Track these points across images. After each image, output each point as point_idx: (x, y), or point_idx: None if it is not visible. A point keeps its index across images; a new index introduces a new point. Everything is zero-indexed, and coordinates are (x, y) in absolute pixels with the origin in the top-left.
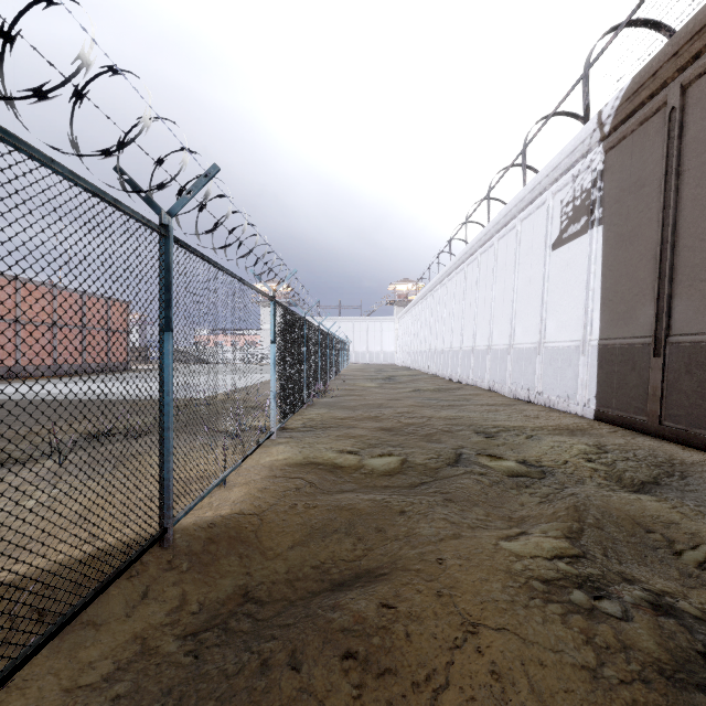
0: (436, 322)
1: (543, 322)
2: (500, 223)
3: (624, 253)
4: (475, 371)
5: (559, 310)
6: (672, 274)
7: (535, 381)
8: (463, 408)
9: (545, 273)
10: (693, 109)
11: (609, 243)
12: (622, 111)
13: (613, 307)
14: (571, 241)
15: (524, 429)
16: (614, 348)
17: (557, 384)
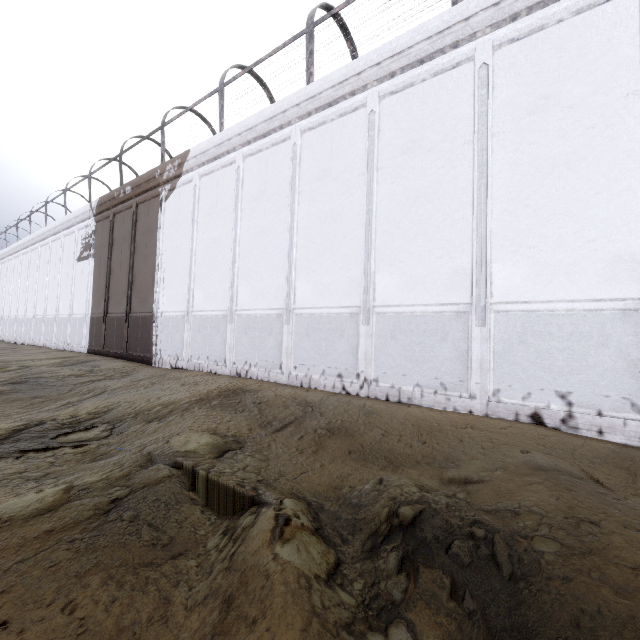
0: (3, 292)
1: (72, 303)
2: (52, 231)
3: (100, 274)
4: (36, 334)
5: (79, 297)
6: (110, 288)
7: (67, 337)
8: (6, 356)
9: (74, 274)
10: (116, 225)
11: (96, 268)
12: (99, 209)
13: (96, 299)
14: (85, 260)
15: (37, 359)
16: (95, 318)
17: (76, 338)
